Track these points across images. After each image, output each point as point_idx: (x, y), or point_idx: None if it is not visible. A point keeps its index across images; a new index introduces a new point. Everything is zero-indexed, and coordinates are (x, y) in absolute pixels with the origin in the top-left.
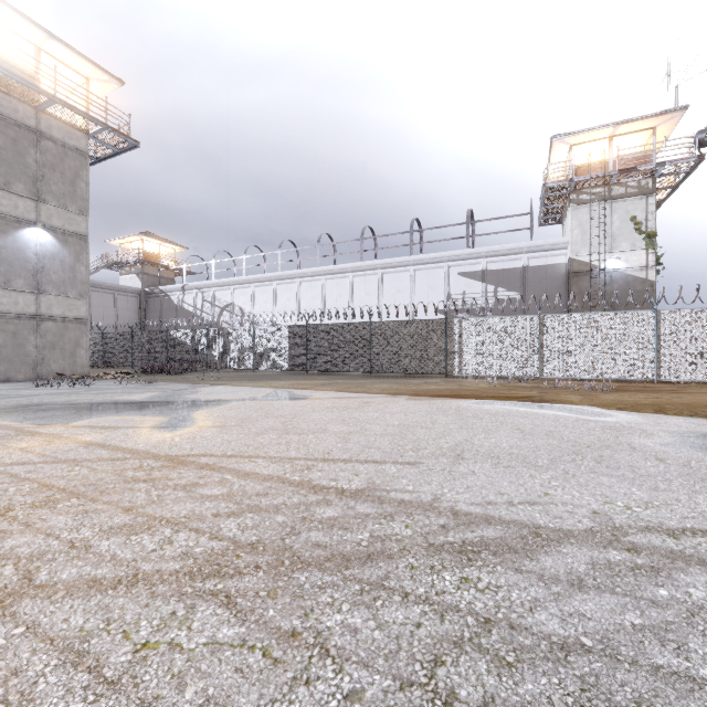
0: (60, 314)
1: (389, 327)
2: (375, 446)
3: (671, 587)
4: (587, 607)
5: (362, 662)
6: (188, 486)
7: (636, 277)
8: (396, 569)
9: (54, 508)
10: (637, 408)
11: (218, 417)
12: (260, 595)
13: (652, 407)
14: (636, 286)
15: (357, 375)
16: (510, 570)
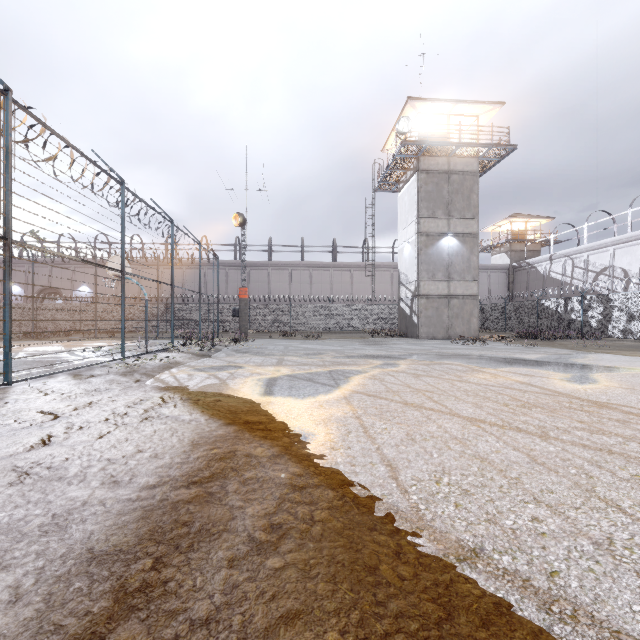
0: (460, 293)
1: None
2: None
3: None
4: None
5: None
6: (620, 421)
7: None
8: None
9: (531, 410)
10: None
11: (621, 380)
12: None
13: None
14: None
15: None
16: None
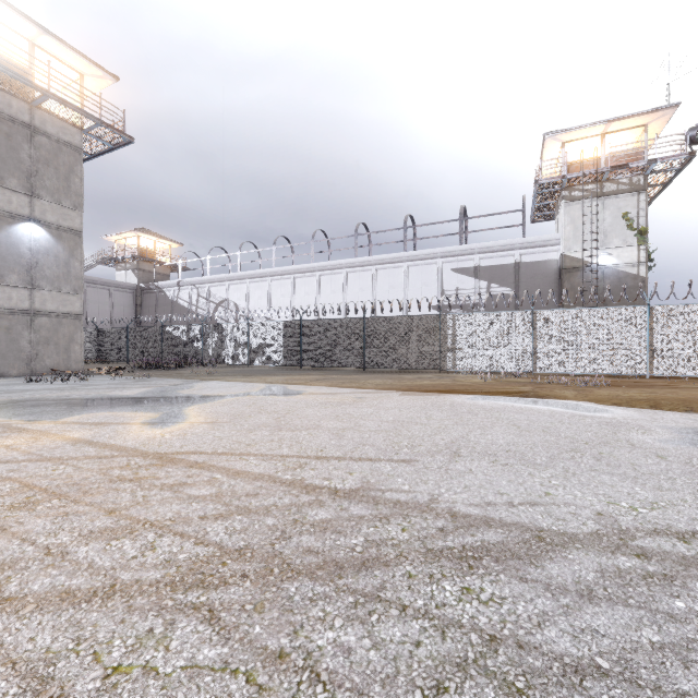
0: (54, 309)
1: (383, 323)
2: (369, 443)
3: (687, 598)
4: (599, 621)
5: (357, 689)
6: (175, 486)
7: (628, 273)
8: (392, 578)
9: (33, 510)
10: (633, 403)
11: (210, 412)
12: (245, 609)
13: (647, 402)
14: (628, 282)
15: (351, 370)
16: (515, 579)
